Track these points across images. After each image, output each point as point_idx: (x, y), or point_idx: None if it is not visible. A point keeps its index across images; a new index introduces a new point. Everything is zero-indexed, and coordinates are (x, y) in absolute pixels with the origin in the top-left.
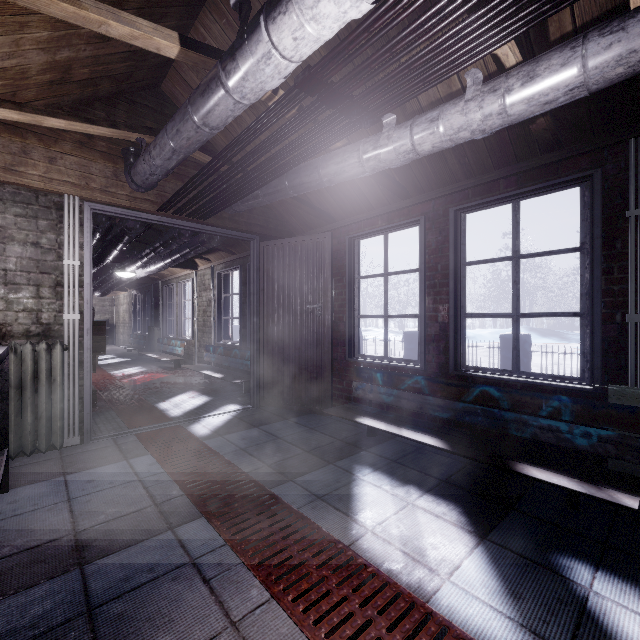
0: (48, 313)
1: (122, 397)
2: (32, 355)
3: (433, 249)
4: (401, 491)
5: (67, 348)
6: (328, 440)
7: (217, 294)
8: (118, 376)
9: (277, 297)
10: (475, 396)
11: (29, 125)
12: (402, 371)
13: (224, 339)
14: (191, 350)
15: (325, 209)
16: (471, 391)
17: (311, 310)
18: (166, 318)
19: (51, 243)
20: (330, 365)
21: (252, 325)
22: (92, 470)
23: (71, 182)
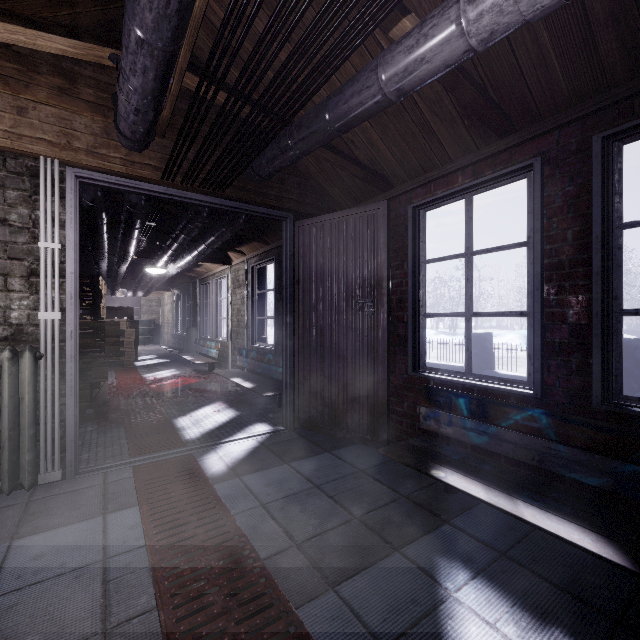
0: (19, 311)
1: (141, 408)
2: None
3: (557, 207)
4: None
5: (41, 356)
6: (387, 496)
7: (251, 291)
8: (149, 380)
9: (315, 290)
10: None
11: None
12: (498, 396)
13: (258, 341)
14: (226, 352)
15: (379, 170)
16: None
17: (360, 306)
18: (203, 318)
19: (23, 220)
20: (386, 381)
21: (284, 326)
22: (51, 532)
23: (47, 140)
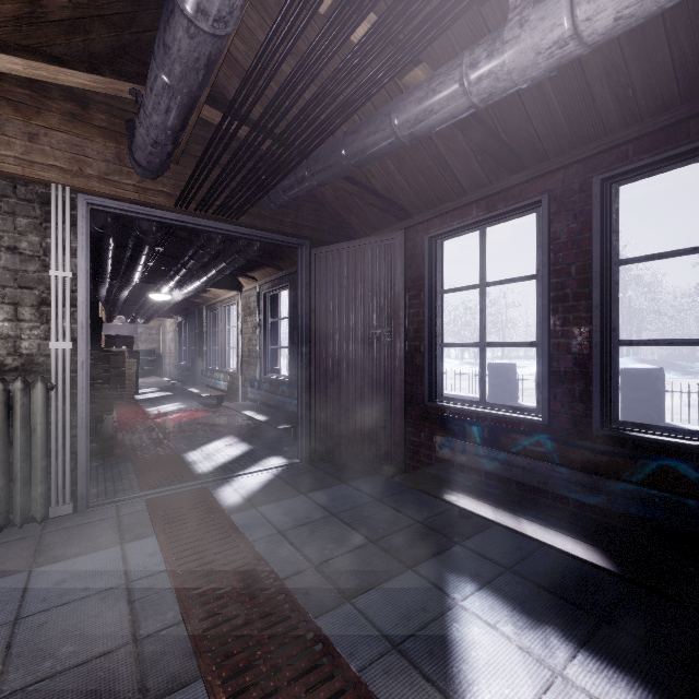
0: (29, 341)
1: (148, 442)
2: (3, 397)
3: (562, 243)
4: (534, 640)
5: (53, 387)
6: (402, 522)
7: (263, 319)
8: (152, 414)
9: (332, 320)
10: (648, 474)
11: (1, 90)
12: (510, 424)
13: (271, 372)
14: (235, 384)
15: (396, 200)
16: (640, 465)
17: (377, 336)
18: (210, 347)
19: (34, 248)
20: (403, 411)
21: (300, 356)
22: (70, 561)
23: (59, 167)
